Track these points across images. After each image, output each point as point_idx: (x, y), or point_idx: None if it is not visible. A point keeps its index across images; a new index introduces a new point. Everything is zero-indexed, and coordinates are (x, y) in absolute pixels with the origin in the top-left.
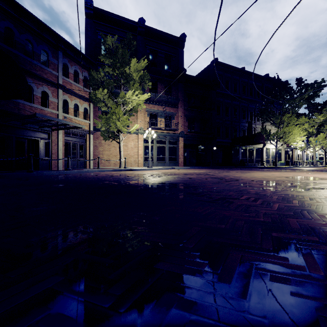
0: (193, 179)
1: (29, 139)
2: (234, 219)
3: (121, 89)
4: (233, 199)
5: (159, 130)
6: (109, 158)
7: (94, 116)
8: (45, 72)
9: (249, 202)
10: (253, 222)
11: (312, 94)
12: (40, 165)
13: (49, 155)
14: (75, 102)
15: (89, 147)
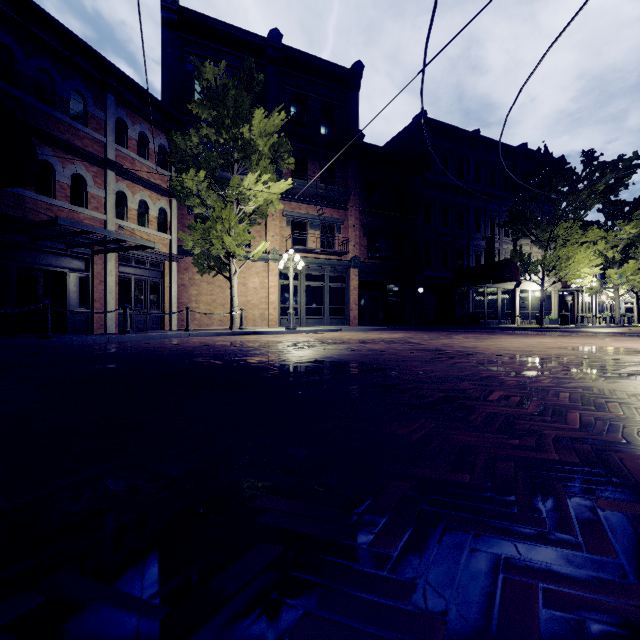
0: (380, 353)
1: (48, 272)
2: (487, 455)
3: (234, 170)
4: (473, 399)
5: (309, 254)
6: (209, 309)
7: (179, 226)
8: (80, 136)
9: (511, 408)
10: (535, 463)
11: (615, 182)
12: (69, 323)
13: (87, 304)
14: (141, 197)
15: (170, 288)
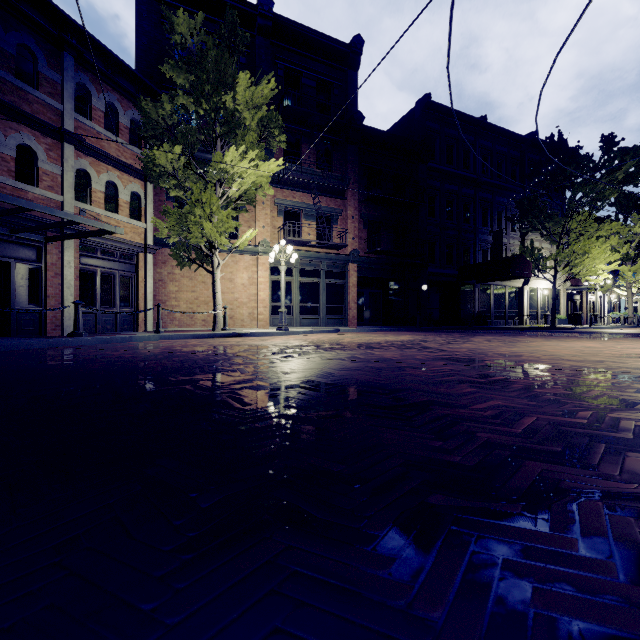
0: (397, 365)
1: None
2: None
3: (217, 148)
4: None
5: (304, 247)
6: (191, 307)
7: (157, 214)
8: (28, 100)
9: None
10: None
11: (635, 170)
12: (15, 324)
13: (39, 300)
14: (108, 177)
15: (145, 284)
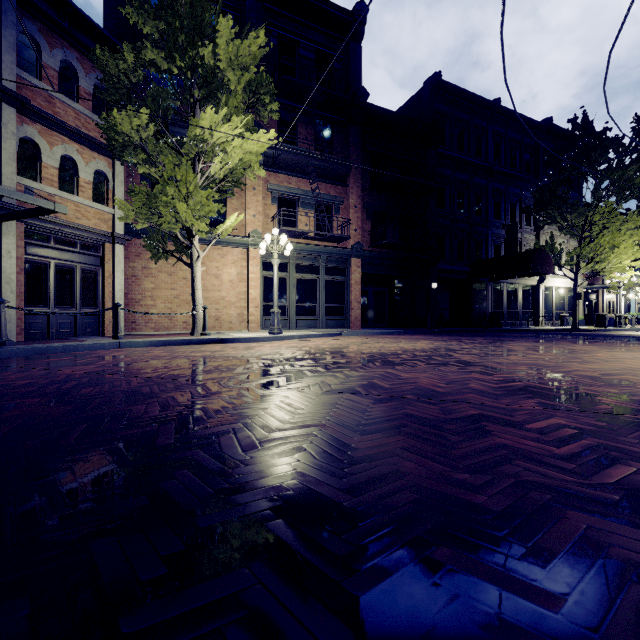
0: (461, 413)
1: None
2: None
3: (197, 117)
4: None
5: (301, 239)
6: (170, 307)
7: (129, 198)
8: None
9: None
10: None
11: None
12: None
13: None
14: (64, 151)
15: (113, 279)
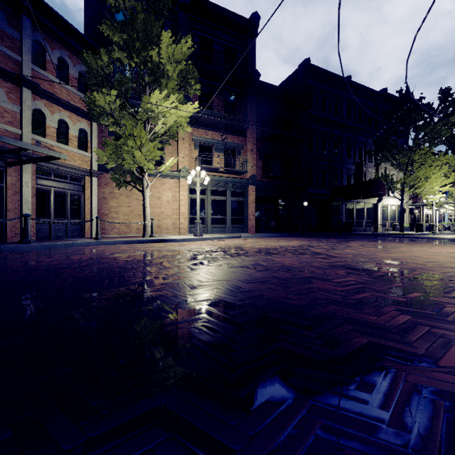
0: (301, 275)
1: None
2: None
3: (146, 94)
4: None
5: (215, 173)
6: (127, 219)
7: (101, 146)
8: None
9: None
10: None
11: None
12: None
13: (1, 213)
14: (60, 116)
15: (90, 200)
